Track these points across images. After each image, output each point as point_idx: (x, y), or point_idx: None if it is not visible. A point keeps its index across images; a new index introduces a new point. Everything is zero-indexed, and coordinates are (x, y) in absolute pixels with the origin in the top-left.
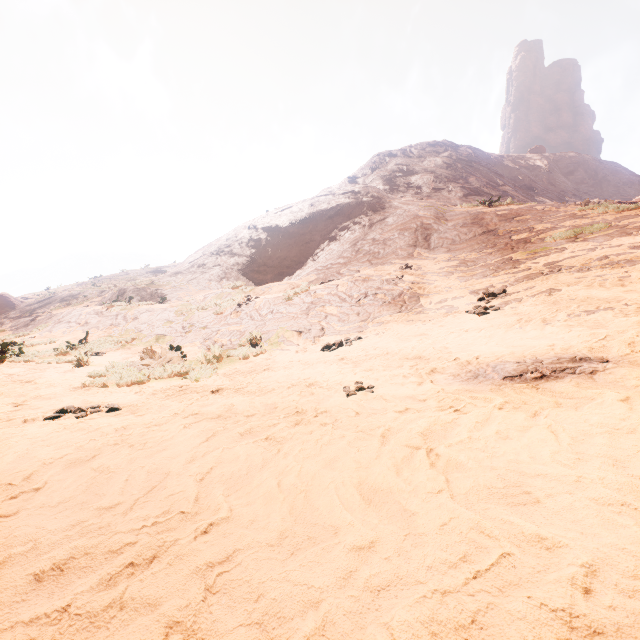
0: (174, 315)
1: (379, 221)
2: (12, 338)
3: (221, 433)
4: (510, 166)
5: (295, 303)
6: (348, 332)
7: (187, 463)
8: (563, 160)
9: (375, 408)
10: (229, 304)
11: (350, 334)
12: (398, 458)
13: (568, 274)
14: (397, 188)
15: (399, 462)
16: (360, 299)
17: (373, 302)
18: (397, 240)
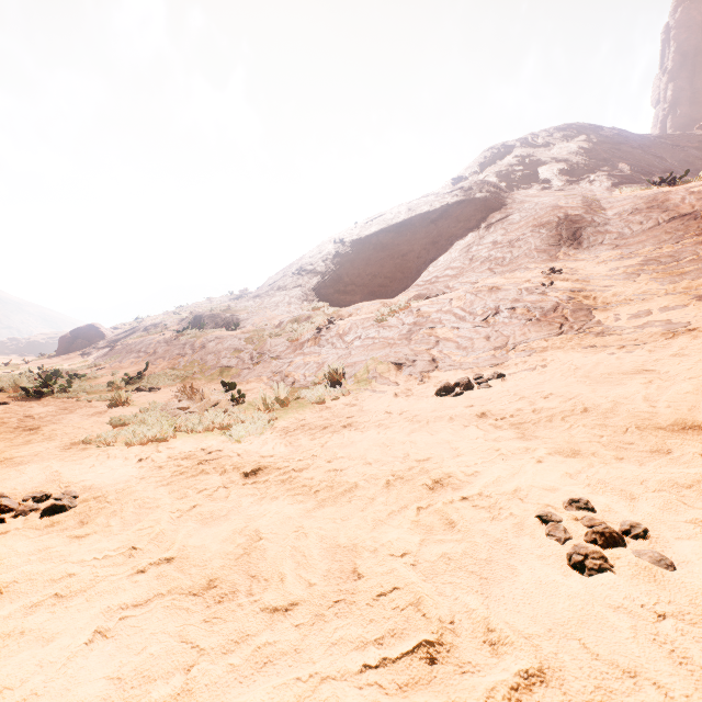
0: (244, 343)
1: (499, 220)
2: (84, 369)
3: None
4: (672, 147)
5: (391, 325)
6: (475, 365)
7: None
8: None
9: None
10: (306, 328)
11: (480, 368)
12: None
13: None
14: (517, 185)
15: None
16: (488, 316)
17: (510, 320)
18: (530, 239)
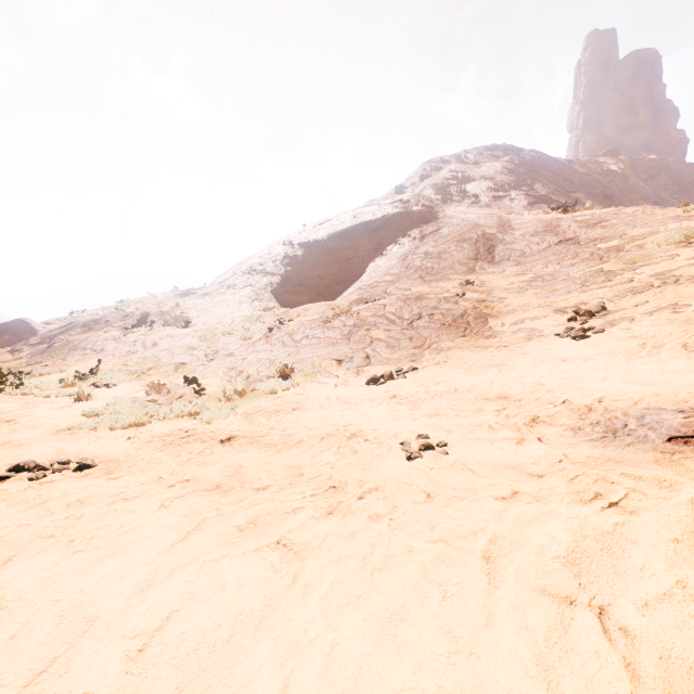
0: (197, 341)
1: (432, 232)
2: (23, 366)
3: (211, 523)
4: (580, 171)
5: (334, 326)
6: (399, 361)
7: (135, 594)
8: (642, 164)
9: (456, 486)
10: (258, 328)
11: (402, 363)
12: (536, 632)
13: (692, 285)
14: (451, 197)
15: (542, 645)
16: (413, 321)
17: (429, 324)
18: (454, 253)
